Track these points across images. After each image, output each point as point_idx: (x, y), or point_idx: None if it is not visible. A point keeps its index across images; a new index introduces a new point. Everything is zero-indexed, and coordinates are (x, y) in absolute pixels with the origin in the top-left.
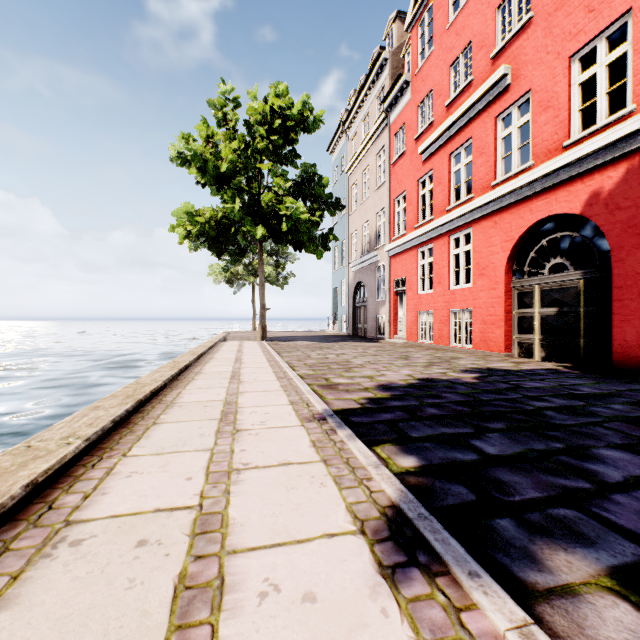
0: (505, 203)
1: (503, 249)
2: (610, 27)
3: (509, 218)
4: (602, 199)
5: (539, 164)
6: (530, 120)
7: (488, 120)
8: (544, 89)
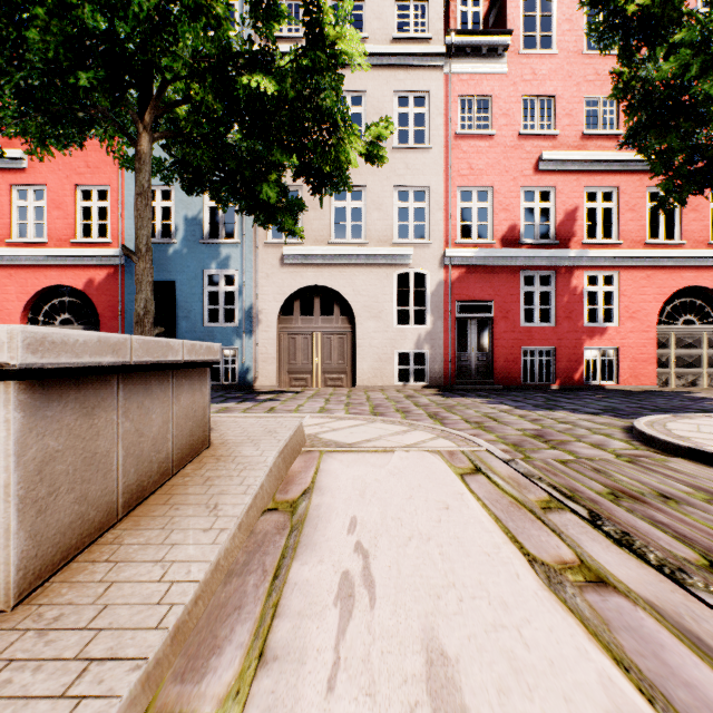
0: (23, 262)
1: (20, 299)
2: (100, 186)
3: (26, 275)
4: (96, 286)
5: (54, 245)
6: (46, 207)
7: (3, 182)
8: (58, 193)
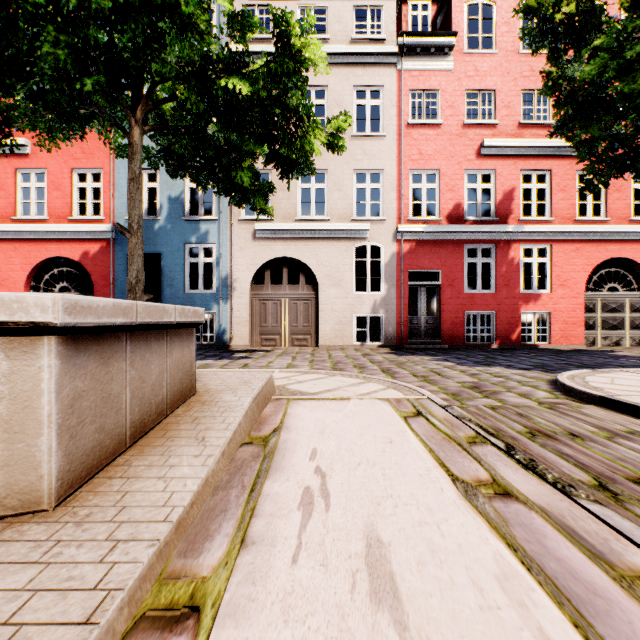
0: (26, 237)
1: (24, 269)
2: (94, 169)
3: (29, 248)
4: (90, 257)
5: (53, 221)
6: (46, 188)
7: (9, 166)
8: (57, 176)
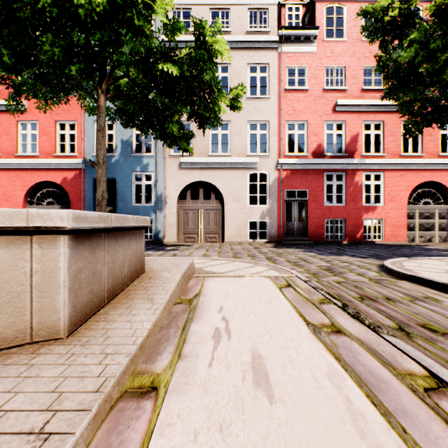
0: (24, 167)
1: (23, 189)
2: (71, 121)
3: (26, 175)
4: (68, 181)
5: (43, 157)
6: (38, 134)
7: (13, 119)
8: (45, 126)
